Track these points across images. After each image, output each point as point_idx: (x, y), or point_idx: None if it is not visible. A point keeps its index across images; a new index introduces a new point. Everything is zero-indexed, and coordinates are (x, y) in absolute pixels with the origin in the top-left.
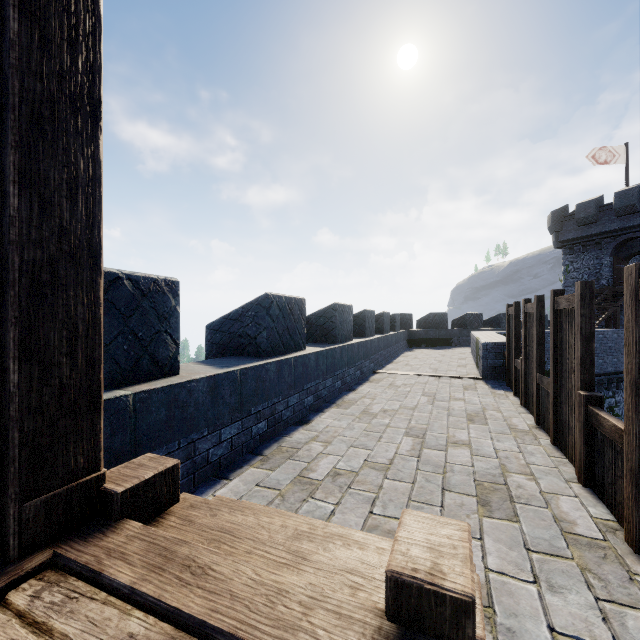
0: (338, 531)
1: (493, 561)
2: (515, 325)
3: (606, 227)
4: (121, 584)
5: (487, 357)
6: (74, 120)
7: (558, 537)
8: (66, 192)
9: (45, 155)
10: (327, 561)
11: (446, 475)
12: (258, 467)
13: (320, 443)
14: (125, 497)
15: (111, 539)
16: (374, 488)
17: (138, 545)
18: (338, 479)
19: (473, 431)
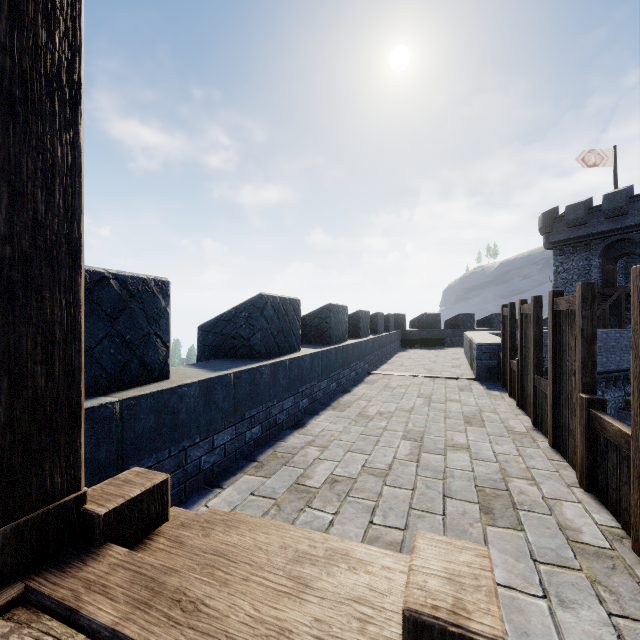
0: (339, 546)
1: (500, 574)
2: (510, 326)
3: (595, 229)
4: (101, 625)
5: (482, 358)
6: (50, 102)
7: (564, 546)
8: (41, 182)
9: (16, 139)
10: (332, 588)
11: (446, 481)
12: (252, 474)
13: (316, 448)
14: (108, 519)
15: (91, 568)
16: (373, 496)
17: (122, 575)
18: (336, 486)
19: (471, 434)
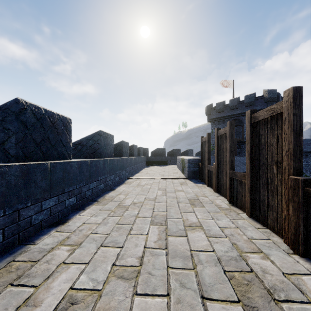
0: None
1: None
2: (208, 146)
3: (226, 114)
4: None
5: (190, 166)
6: None
7: None
8: None
9: None
10: None
11: (196, 269)
12: None
13: (69, 246)
14: None
15: None
16: None
17: None
18: None
19: (197, 213)
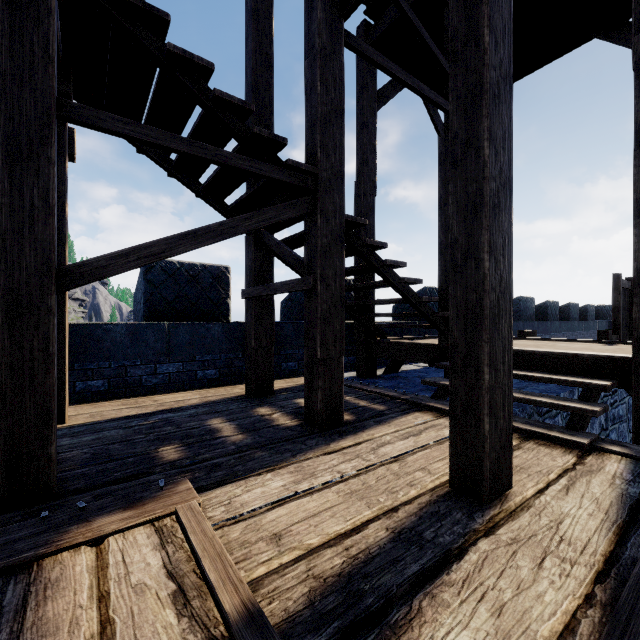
0: None
1: None
2: None
3: None
4: None
5: None
6: None
7: None
8: None
9: None
10: None
11: None
12: None
13: None
14: None
15: None
16: None
17: None
18: None
19: None
